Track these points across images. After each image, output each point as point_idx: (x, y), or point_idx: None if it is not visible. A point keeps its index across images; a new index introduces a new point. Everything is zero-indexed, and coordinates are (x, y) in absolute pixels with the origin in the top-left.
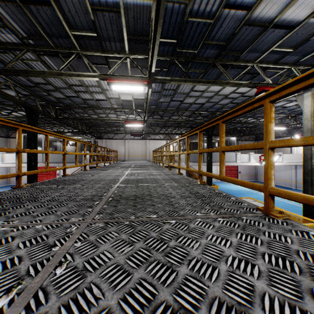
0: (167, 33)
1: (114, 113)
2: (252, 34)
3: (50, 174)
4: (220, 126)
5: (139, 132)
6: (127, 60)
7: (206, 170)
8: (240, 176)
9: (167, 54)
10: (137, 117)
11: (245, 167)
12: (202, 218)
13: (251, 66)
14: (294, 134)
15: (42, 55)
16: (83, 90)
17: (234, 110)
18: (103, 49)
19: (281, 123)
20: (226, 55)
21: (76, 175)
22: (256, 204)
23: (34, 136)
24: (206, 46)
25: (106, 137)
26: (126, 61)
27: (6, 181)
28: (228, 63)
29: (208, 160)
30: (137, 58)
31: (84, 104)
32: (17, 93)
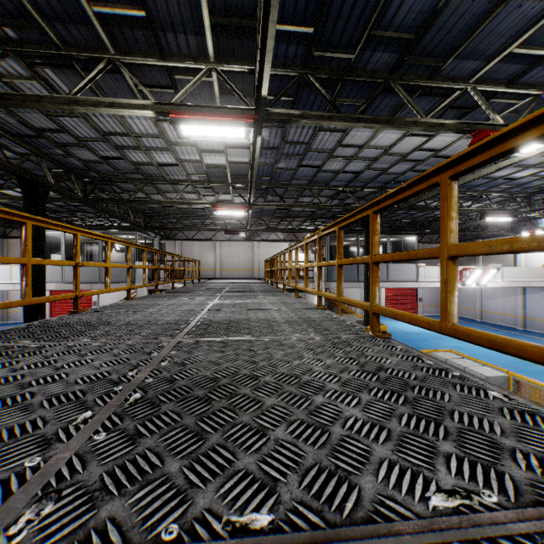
0: (293, 12)
1: (193, 190)
2: (474, 14)
3: (81, 304)
4: (442, 190)
5: (240, 227)
6: (213, 76)
7: (364, 297)
8: (422, 307)
9: (292, 64)
10: (236, 198)
11: (430, 290)
12: (473, 541)
13: (462, 90)
14: (521, 231)
15: (39, 66)
16: (131, 144)
17: (508, 129)
18: (162, 52)
19: (503, 210)
20: (414, 65)
21: (103, 310)
22: (467, 365)
23: (38, 233)
24: (374, 44)
25: (182, 237)
26: (211, 80)
27: (1, 316)
28: (416, 82)
29: (367, 277)
30: (232, 71)
31: (136, 173)
32: (3, 149)
